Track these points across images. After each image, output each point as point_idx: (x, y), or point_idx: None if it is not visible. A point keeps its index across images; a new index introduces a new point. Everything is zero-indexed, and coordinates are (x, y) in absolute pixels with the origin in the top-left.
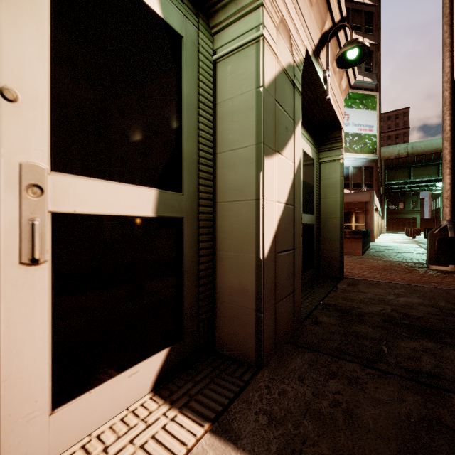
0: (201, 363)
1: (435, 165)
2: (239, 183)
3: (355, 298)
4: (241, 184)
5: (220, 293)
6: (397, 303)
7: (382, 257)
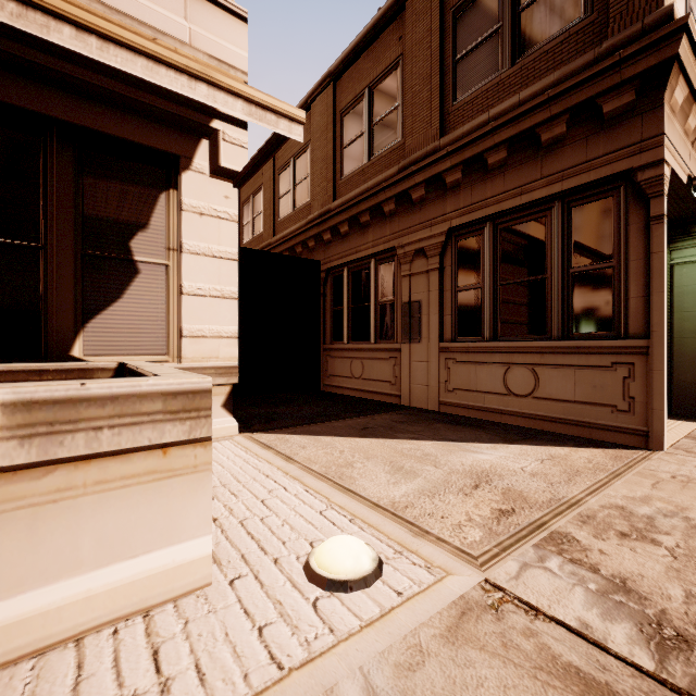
0: (671, 416)
1: None
2: (693, 329)
3: None
4: (694, 329)
5: (676, 384)
6: None
7: None
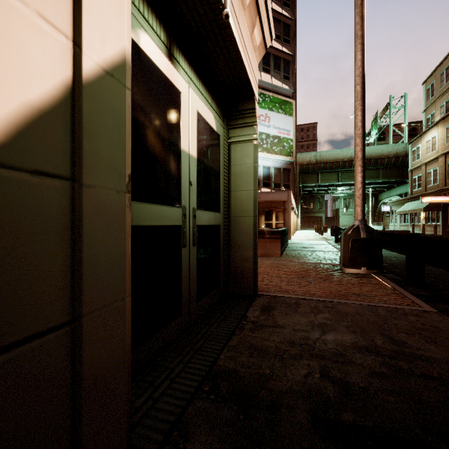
0: None
1: (336, 172)
2: None
3: (268, 345)
4: None
5: None
6: (326, 348)
7: (299, 258)
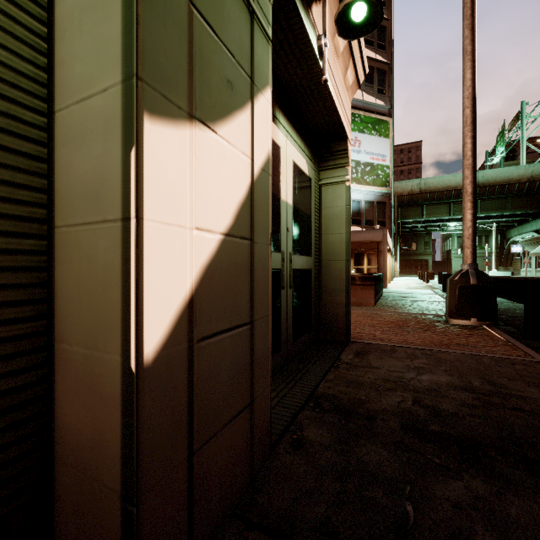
0: None
1: (447, 203)
2: (93, 180)
3: (364, 381)
4: (95, 182)
5: (59, 442)
6: (420, 385)
7: (396, 308)
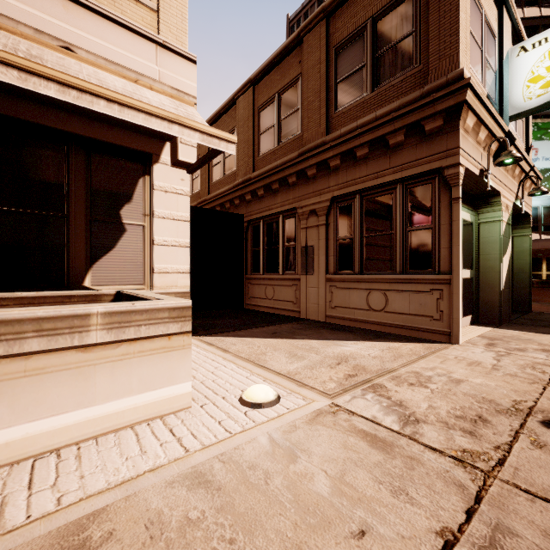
0: (478, 323)
1: None
2: (491, 266)
3: (540, 317)
4: (492, 266)
5: (481, 303)
6: None
7: None
